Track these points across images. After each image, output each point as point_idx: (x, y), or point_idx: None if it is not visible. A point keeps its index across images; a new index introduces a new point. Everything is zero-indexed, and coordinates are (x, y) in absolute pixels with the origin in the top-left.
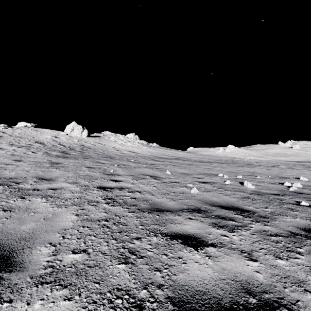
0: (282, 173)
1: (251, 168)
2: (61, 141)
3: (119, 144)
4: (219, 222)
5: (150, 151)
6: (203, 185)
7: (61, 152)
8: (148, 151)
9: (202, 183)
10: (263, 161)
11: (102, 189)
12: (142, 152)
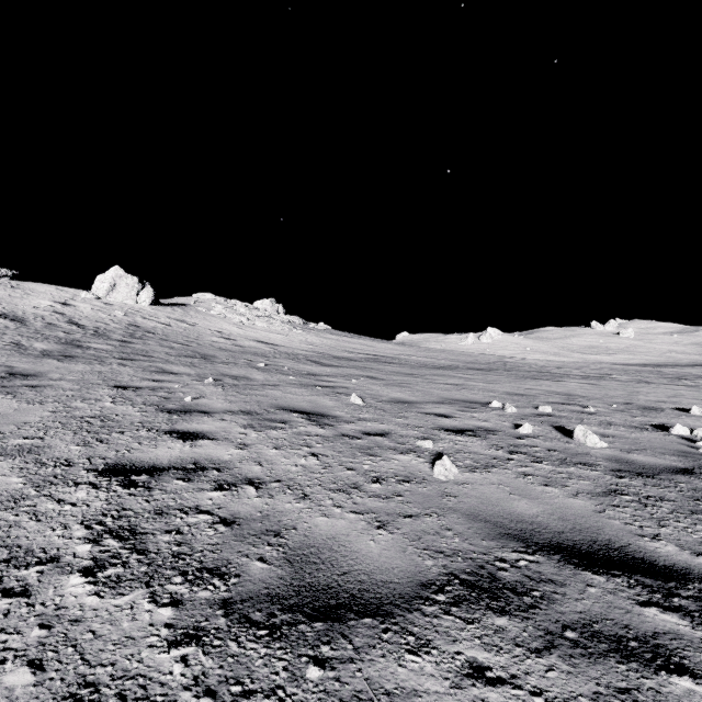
0: (634, 396)
1: (556, 382)
2: (77, 314)
3: (233, 323)
4: (630, 700)
5: (311, 342)
6: (462, 442)
7: (63, 344)
8: (305, 341)
9: (457, 436)
10: (569, 363)
11: (115, 479)
12: (290, 343)
